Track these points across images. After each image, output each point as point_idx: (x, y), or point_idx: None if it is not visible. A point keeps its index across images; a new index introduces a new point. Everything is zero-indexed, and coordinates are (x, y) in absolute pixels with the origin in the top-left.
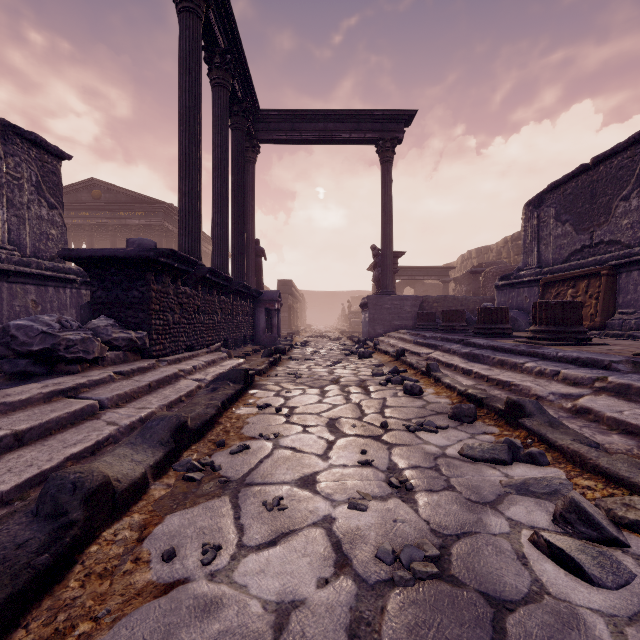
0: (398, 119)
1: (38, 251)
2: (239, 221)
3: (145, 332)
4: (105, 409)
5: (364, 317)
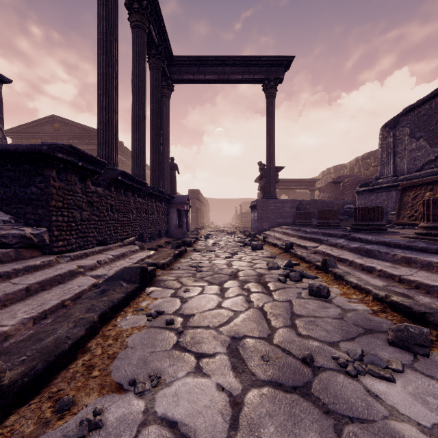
0: (279, 64)
1: None
2: (156, 140)
3: (44, 228)
4: None
5: (253, 216)
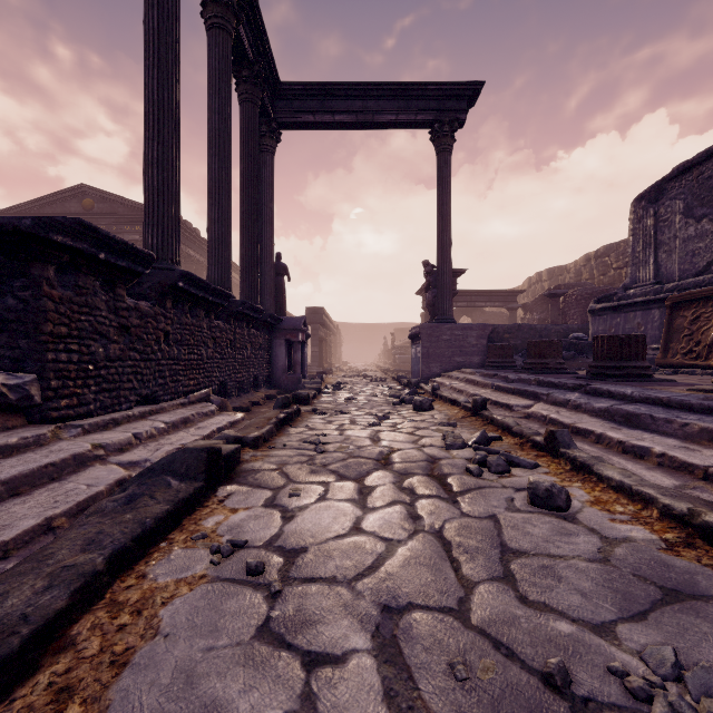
0: (459, 95)
1: None
2: (250, 223)
3: (31, 375)
4: None
5: (415, 352)
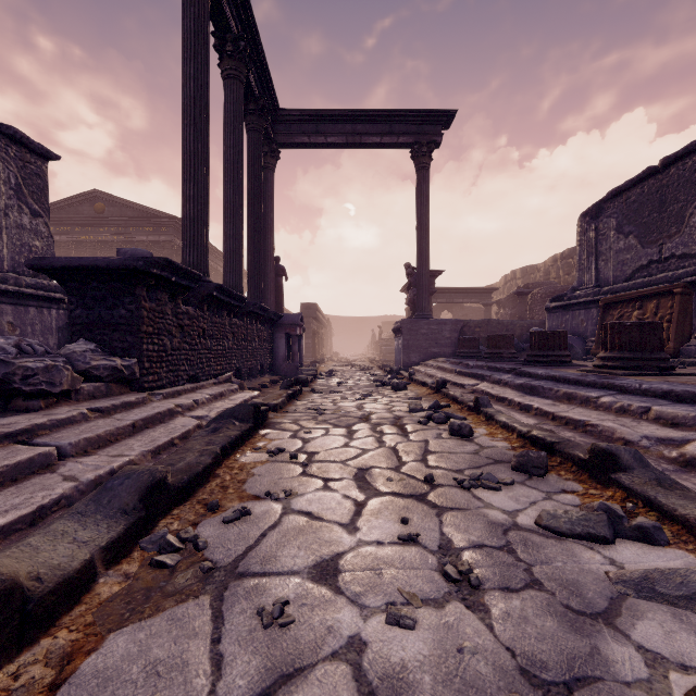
0: (436, 120)
1: (18, 265)
2: (255, 234)
3: (134, 359)
4: (67, 458)
5: (397, 344)
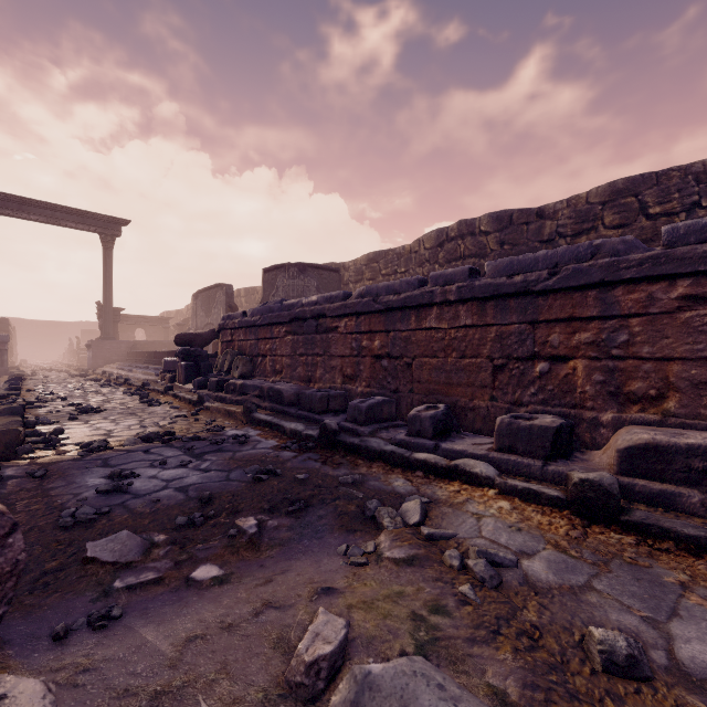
0: (117, 222)
1: None
2: None
3: None
4: None
5: (89, 354)
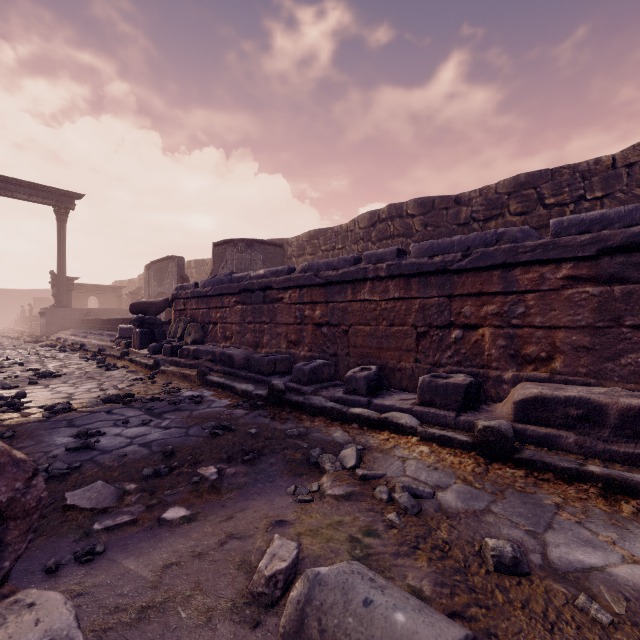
0: (71, 196)
1: None
2: None
3: None
4: None
5: (43, 321)
